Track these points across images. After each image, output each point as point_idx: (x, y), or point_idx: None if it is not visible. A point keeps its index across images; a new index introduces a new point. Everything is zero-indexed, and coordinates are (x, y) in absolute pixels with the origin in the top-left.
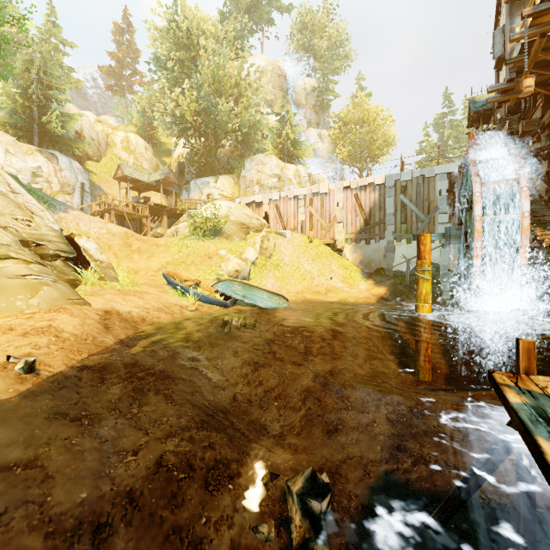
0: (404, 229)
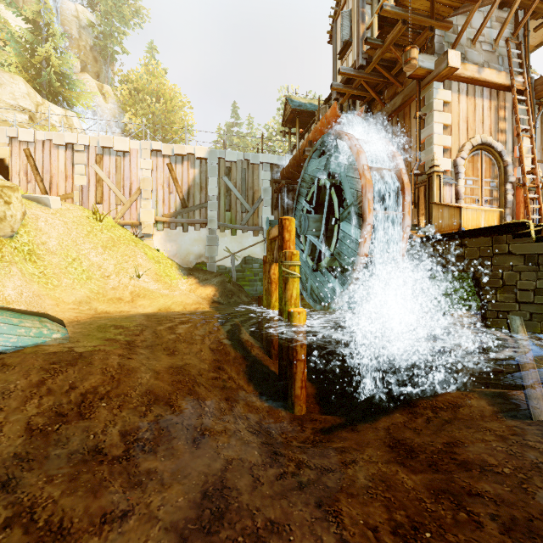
0: (228, 217)
